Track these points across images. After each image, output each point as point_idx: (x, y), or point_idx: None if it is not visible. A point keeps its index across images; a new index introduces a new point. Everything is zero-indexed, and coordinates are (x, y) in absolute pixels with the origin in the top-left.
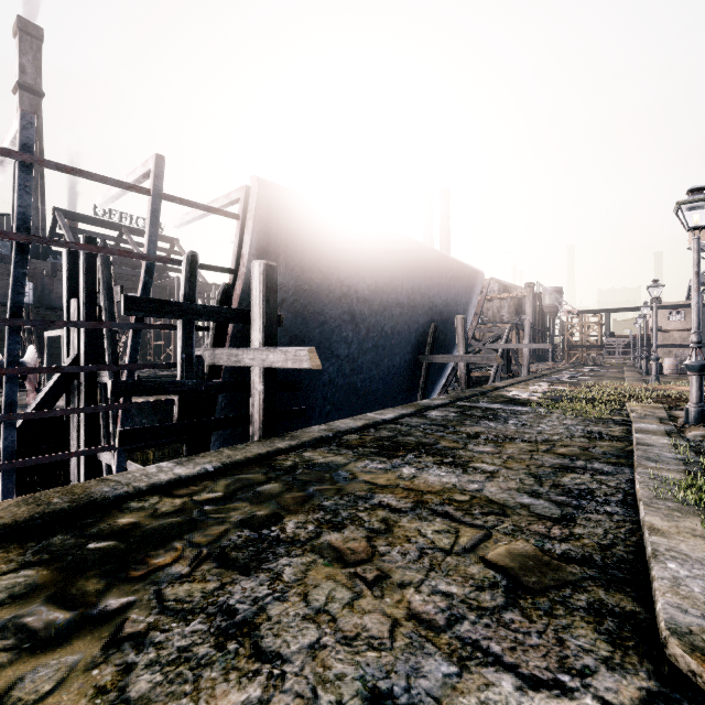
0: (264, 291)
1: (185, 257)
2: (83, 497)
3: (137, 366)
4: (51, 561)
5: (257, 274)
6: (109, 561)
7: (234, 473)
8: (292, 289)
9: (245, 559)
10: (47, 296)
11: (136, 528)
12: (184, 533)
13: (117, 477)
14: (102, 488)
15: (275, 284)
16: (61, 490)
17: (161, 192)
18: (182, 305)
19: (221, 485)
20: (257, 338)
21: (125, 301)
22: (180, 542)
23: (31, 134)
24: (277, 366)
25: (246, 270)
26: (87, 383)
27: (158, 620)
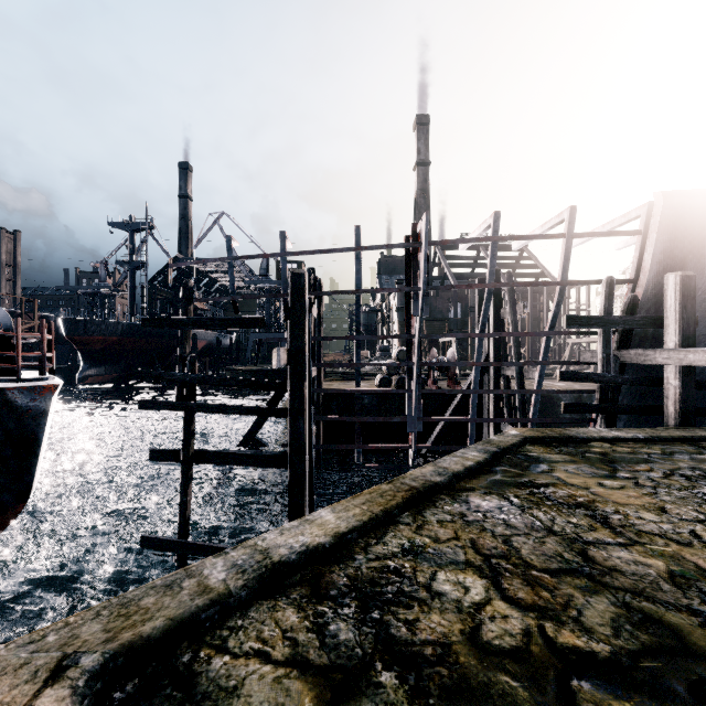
0: (680, 299)
1: (604, 282)
2: (563, 434)
3: (547, 363)
4: (571, 455)
5: (671, 285)
6: (605, 462)
7: (661, 444)
8: (701, 287)
9: (704, 481)
10: (433, 311)
11: (607, 454)
12: (645, 462)
13: (573, 429)
14: (570, 432)
15: (692, 291)
16: (546, 429)
17: (572, 233)
18: (603, 318)
19: (655, 448)
20: (671, 340)
21: (566, 319)
22: (645, 465)
23: (498, 224)
24: (697, 364)
25: (647, 278)
26: (495, 375)
27: (658, 485)
